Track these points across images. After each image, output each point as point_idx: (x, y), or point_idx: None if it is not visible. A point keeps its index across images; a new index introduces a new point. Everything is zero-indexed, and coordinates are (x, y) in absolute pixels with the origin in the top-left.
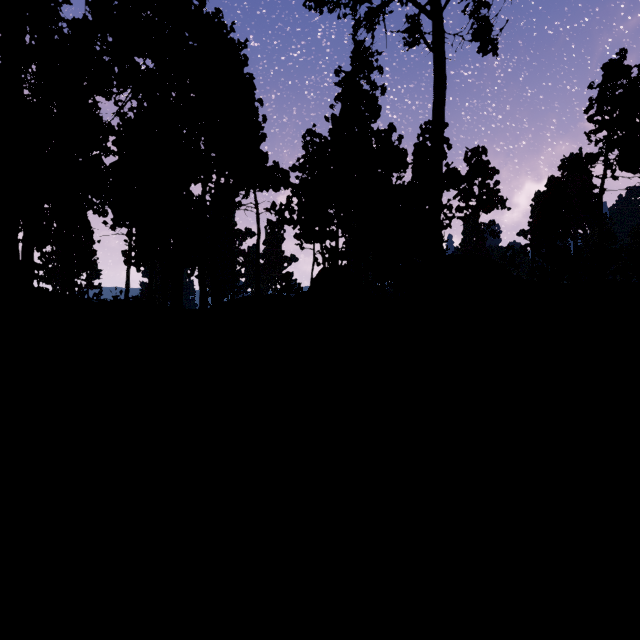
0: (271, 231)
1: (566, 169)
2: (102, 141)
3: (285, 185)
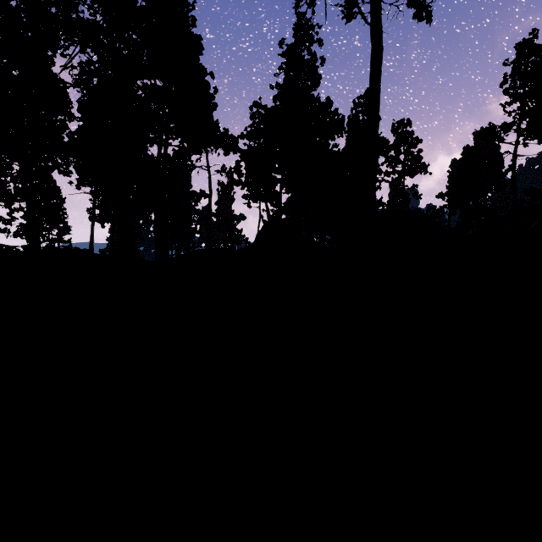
0: (221, 191)
1: (483, 137)
2: (66, 107)
3: (234, 150)
